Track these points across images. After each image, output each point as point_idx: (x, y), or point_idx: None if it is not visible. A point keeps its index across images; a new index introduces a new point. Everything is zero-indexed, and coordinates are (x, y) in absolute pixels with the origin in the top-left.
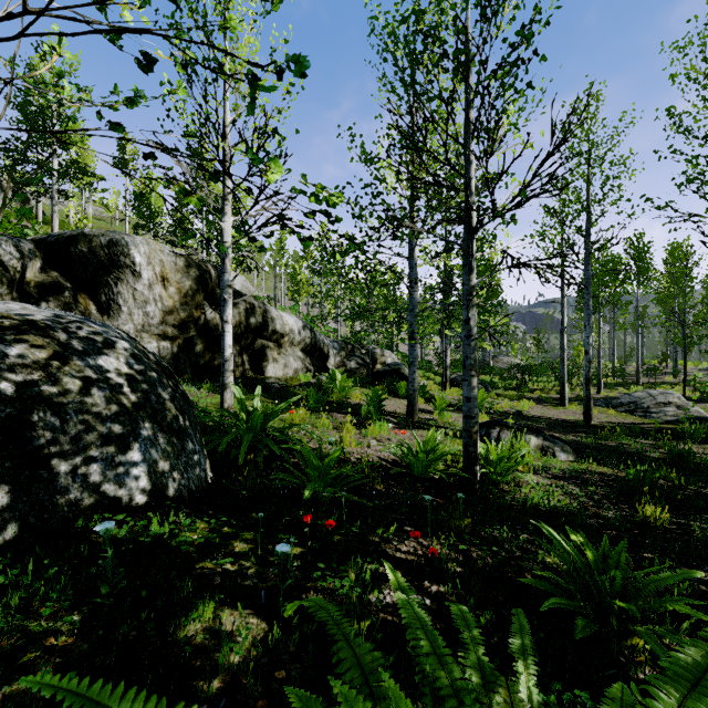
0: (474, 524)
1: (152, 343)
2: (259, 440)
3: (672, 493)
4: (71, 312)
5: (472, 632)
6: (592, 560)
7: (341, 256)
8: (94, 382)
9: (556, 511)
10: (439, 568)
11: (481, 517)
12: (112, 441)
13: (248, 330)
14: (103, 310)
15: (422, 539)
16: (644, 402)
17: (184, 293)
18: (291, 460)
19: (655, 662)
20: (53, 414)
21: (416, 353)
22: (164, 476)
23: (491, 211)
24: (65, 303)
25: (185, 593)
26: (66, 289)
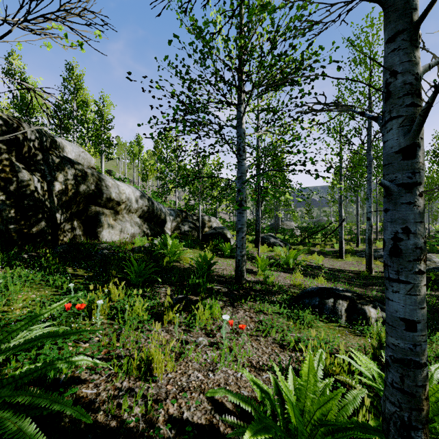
0: None
1: None
2: None
3: None
4: None
5: None
6: None
7: None
8: None
9: None
10: None
11: None
12: None
13: (78, 196)
14: None
15: None
16: None
17: None
18: None
19: None
20: None
21: (244, 219)
22: None
23: None
24: None
25: None
26: None
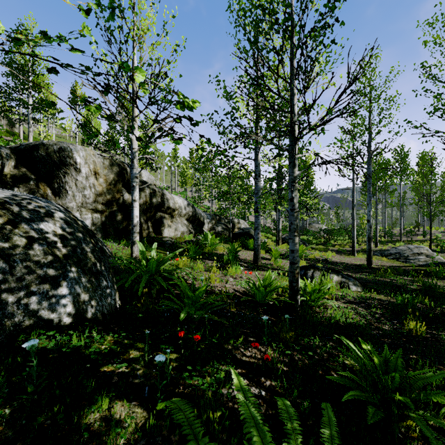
0: (296, 336)
1: (88, 215)
2: (154, 278)
3: (426, 313)
4: (34, 194)
5: (294, 424)
6: (378, 363)
7: (202, 151)
8: (36, 240)
9: (351, 326)
10: (272, 367)
11: (301, 330)
12: (47, 281)
13: (151, 206)
14: (56, 193)
15: (260, 346)
16: (405, 252)
17: (109, 182)
18: (175, 292)
19: (424, 439)
20: (4, 262)
21: (259, 221)
22: (84, 304)
23: (308, 125)
24: (30, 189)
25: (90, 390)
26: (31, 179)
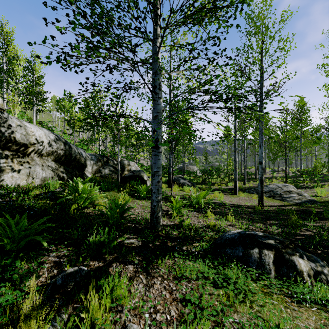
0: None
1: None
2: None
3: None
4: None
5: None
6: None
7: None
8: None
9: None
10: None
11: None
12: None
13: None
14: None
15: None
16: (277, 190)
17: None
18: None
19: None
20: None
21: (160, 162)
22: None
23: None
24: None
25: None
26: None
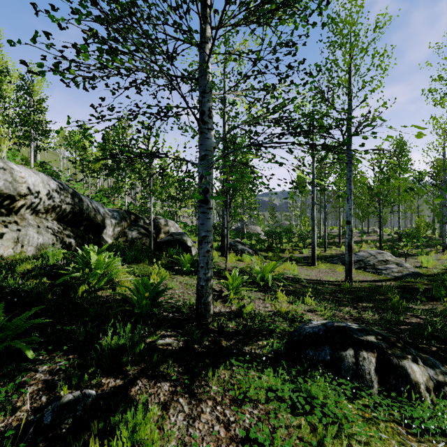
0: None
1: None
2: None
3: None
4: None
5: None
6: None
7: None
8: None
9: None
10: None
11: None
12: None
13: None
14: None
15: None
16: (369, 260)
17: None
18: None
19: None
20: None
21: (210, 223)
22: None
23: None
24: None
25: None
26: None
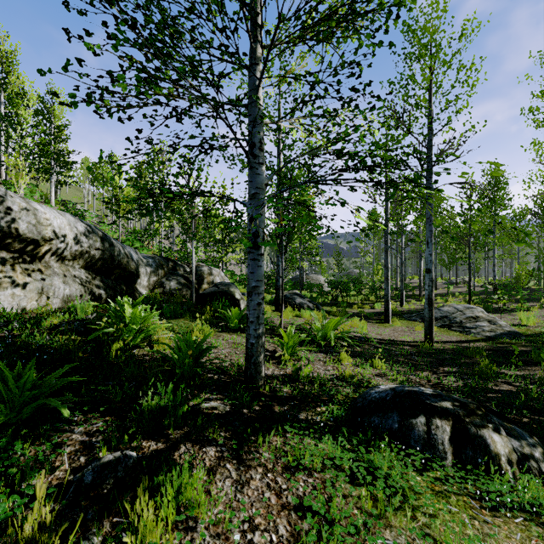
0: None
1: None
2: None
3: None
4: None
5: None
6: None
7: None
8: None
9: None
10: None
11: None
12: None
13: None
14: None
15: None
16: (455, 316)
17: None
18: None
19: None
20: None
21: (261, 271)
22: None
23: None
24: None
25: None
26: None
